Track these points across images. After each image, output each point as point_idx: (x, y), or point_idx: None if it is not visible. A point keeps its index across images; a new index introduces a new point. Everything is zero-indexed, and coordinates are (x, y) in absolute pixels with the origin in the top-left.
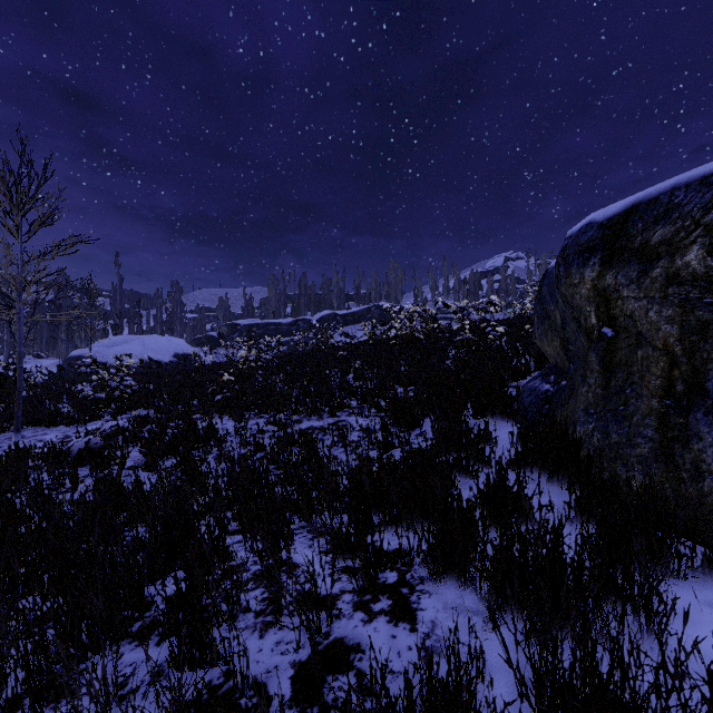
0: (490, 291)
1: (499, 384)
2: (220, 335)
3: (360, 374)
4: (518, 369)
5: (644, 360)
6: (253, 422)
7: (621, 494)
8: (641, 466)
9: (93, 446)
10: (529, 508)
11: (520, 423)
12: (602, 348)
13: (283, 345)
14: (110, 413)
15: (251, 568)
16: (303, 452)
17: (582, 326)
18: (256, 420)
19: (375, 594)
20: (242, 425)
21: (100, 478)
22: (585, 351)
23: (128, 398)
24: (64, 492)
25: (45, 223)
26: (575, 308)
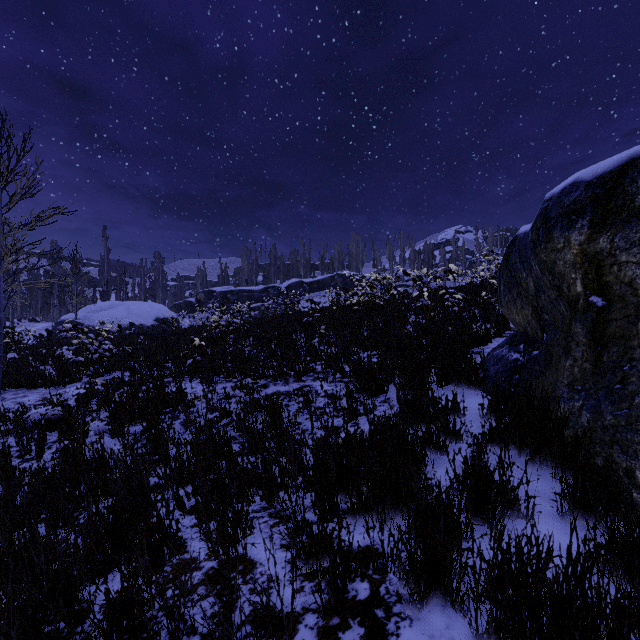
0: (443, 261)
1: (462, 351)
2: (197, 301)
3: (325, 339)
4: (479, 335)
5: None
6: (221, 386)
7: (620, 484)
8: None
9: (50, 417)
10: (515, 499)
11: (487, 392)
12: (590, 318)
13: (255, 310)
14: (89, 376)
15: (203, 565)
16: (268, 420)
17: (563, 295)
18: (225, 384)
19: (344, 616)
20: (211, 388)
21: (62, 448)
22: (566, 321)
23: (107, 360)
24: (29, 460)
25: (24, 195)
26: (556, 274)
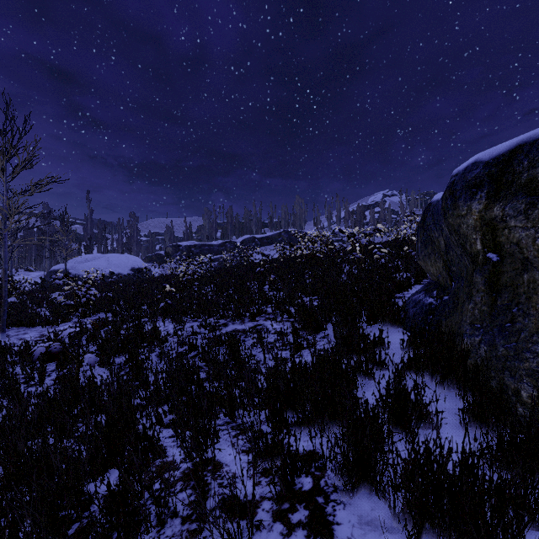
0: (372, 220)
1: (387, 296)
2: (166, 254)
3: (274, 286)
4: (401, 283)
5: (530, 283)
6: (189, 325)
7: (509, 402)
8: (529, 378)
9: (52, 350)
10: (427, 414)
11: (407, 330)
12: (487, 270)
13: (214, 261)
14: (78, 316)
15: (181, 466)
16: (228, 352)
17: (467, 251)
18: (192, 323)
19: (293, 502)
20: (180, 327)
21: (61, 375)
22: (469, 272)
23: (93, 304)
24: (33, 385)
25: (25, 167)
26: (461, 235)
